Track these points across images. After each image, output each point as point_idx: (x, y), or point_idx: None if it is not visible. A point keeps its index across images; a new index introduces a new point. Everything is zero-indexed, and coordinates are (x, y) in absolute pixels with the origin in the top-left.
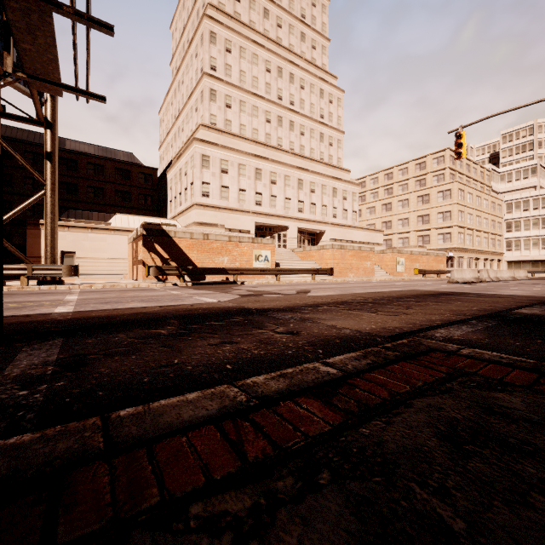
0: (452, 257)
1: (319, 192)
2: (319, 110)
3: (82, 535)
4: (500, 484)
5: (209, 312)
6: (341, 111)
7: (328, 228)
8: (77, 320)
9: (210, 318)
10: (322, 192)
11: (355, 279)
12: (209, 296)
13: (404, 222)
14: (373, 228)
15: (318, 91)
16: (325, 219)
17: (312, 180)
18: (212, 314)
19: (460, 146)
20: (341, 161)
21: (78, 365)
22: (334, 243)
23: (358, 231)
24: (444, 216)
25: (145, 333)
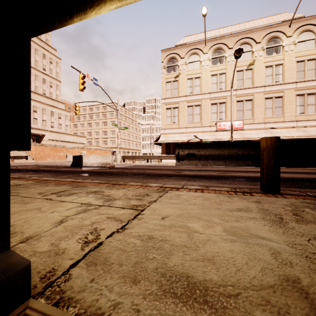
0: (115, 151)
1: (41, 112)
2: (42, 65)
3: None
4: None
5: None
6: (58, 69)
7: (47, 133)
8: None
9: None
10: (43, 112)
11: (45, 161)
12: None
13: (97, 133)
14: (79, 135)
15: (42, 54)
16: (45, 128)
17: (35, 105)
18: None
19: (77, 110)
20: (59, 97)
21: None
22: (52, 142)
23: (69, 136)
24: (113, 133)
25: None
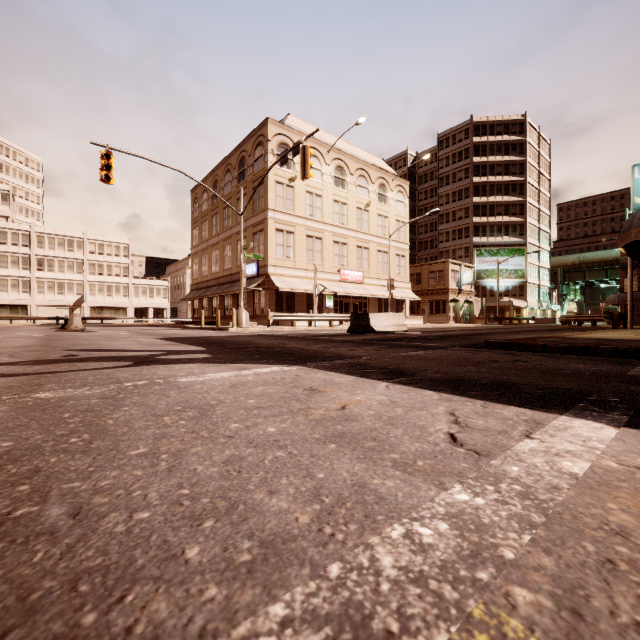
0: None
1: None
2: None
3: (638, 346)
4: (579, 342)
5: (426, 362)
6: None
7: None
8: (588, 386)
9: (456, 360)
10: None
11: None
12: (176, 374)
13: None
14: None
15: None
16: None
17: None
18: (436, 361)
19: (109, 169)
20: None
21: (624, 363)
22: None
23: None
24: None
25: (551, 364)
